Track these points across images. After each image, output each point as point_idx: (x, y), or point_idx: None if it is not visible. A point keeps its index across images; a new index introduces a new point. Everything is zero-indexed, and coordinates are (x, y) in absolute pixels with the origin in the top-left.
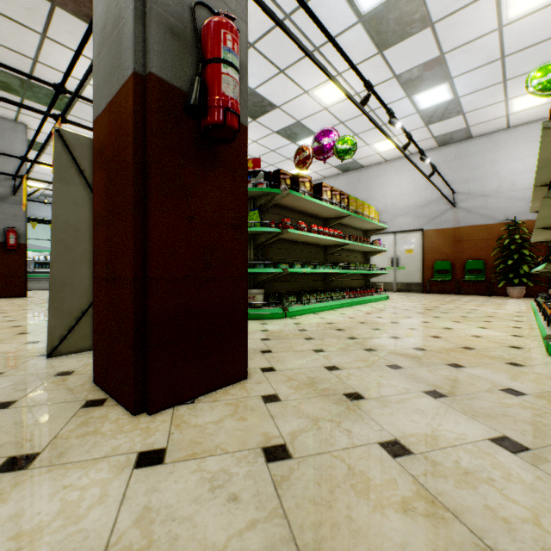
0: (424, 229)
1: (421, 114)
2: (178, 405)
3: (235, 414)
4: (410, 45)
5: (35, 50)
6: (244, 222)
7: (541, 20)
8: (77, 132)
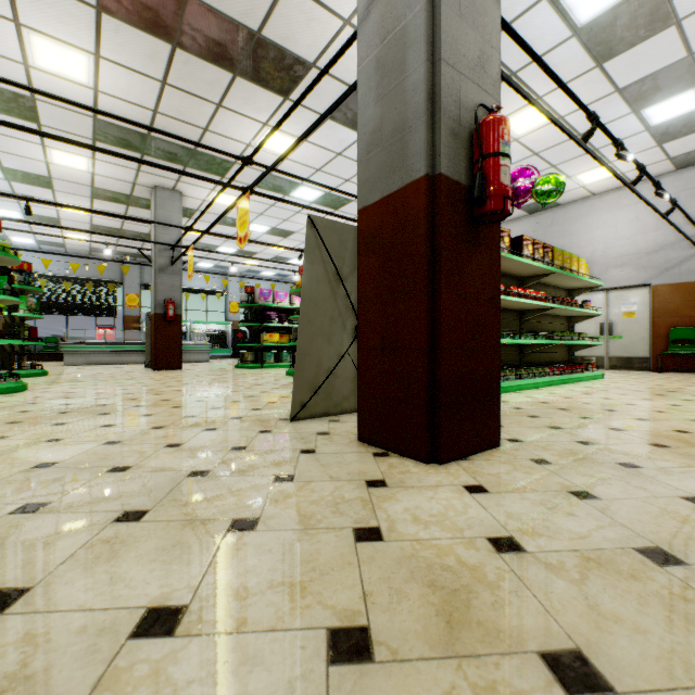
0: (653, 284)
1: (652, 132)
2: (457, 461)
3: (517, 469)
4: (642, 50)
5: (208, 120)
6: (498, 295)
7: None
8: (228, 194)
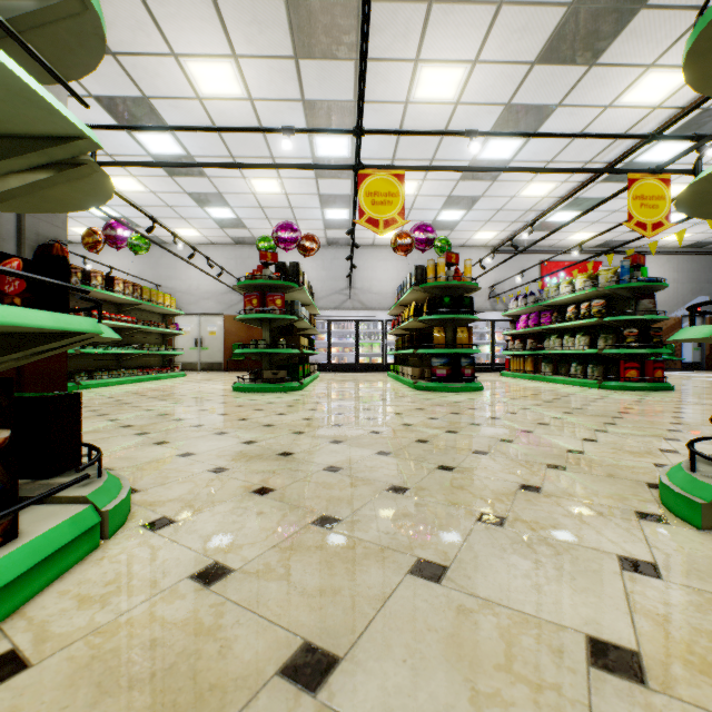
0: (225, 314)
1: (215, 220)
2: None
3: None
4: (195, 181)
5: None
6: None
7: (276, 198)
8: None
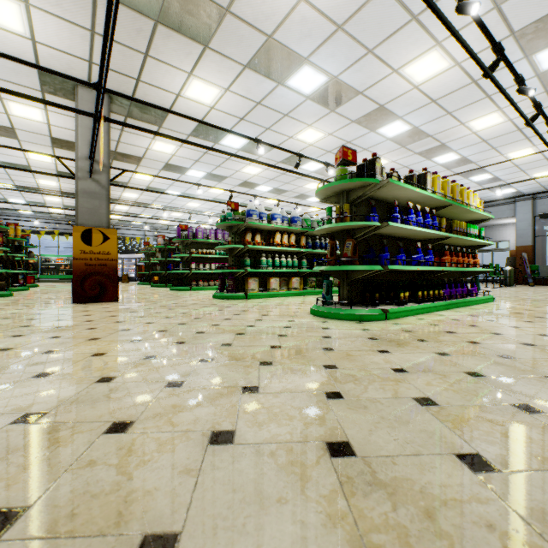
0: None
1: None
2: None
3: None
4: None
5: None
6: None
7: None
8: None
